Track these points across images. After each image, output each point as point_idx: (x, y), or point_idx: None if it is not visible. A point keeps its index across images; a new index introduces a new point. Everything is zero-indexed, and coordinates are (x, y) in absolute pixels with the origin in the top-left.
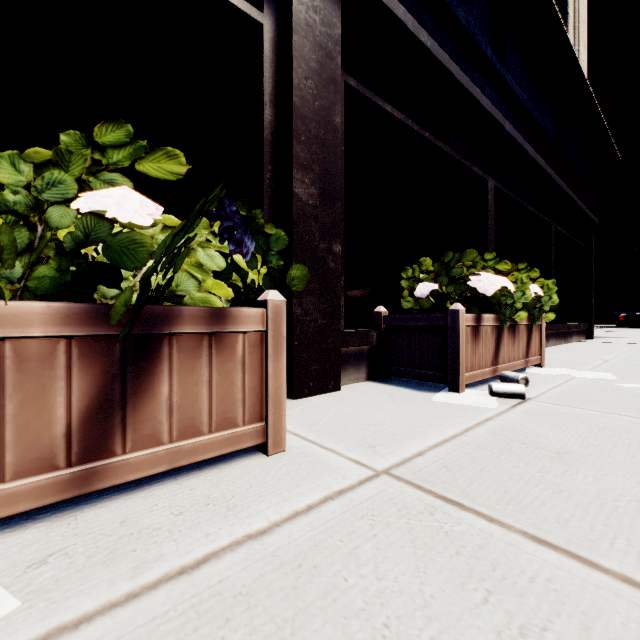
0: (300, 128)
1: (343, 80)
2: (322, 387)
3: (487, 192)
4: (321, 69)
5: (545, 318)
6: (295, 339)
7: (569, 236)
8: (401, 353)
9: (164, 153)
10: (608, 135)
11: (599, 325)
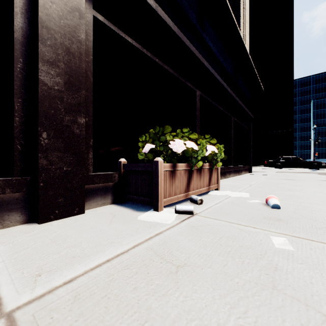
0: (46, 35)
1: (92, 14)
2: (68, 212)
3: (196, 97)
4: None
5: (217, 164)
6: (40, 181)
7: (240, 123)
8: (132, 186)
9: None
10: (257, 76)
11: (258, 165)
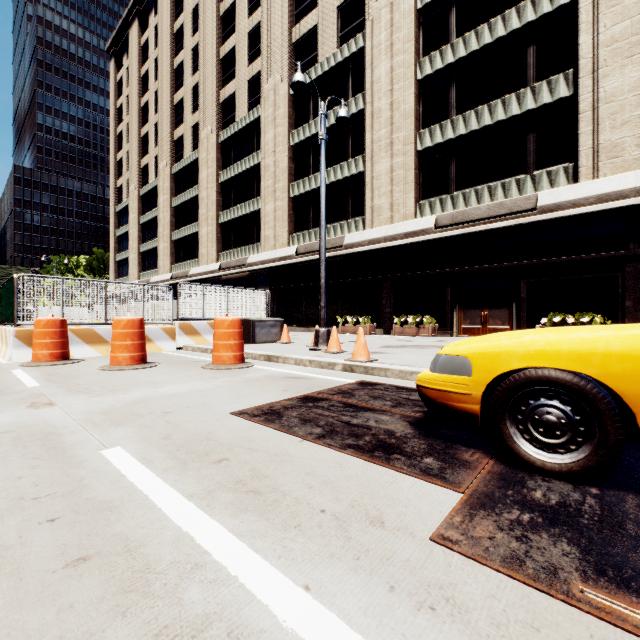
0: (626, 292)
1: None
2: None
3: None
4: (634, 278)
5: None
6: None
7: None
8: None
9: (588, 314)
10: None
11: None
